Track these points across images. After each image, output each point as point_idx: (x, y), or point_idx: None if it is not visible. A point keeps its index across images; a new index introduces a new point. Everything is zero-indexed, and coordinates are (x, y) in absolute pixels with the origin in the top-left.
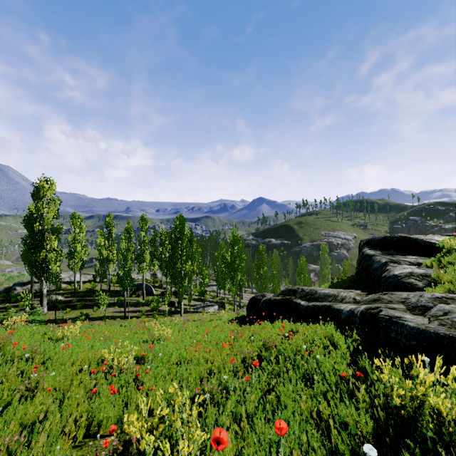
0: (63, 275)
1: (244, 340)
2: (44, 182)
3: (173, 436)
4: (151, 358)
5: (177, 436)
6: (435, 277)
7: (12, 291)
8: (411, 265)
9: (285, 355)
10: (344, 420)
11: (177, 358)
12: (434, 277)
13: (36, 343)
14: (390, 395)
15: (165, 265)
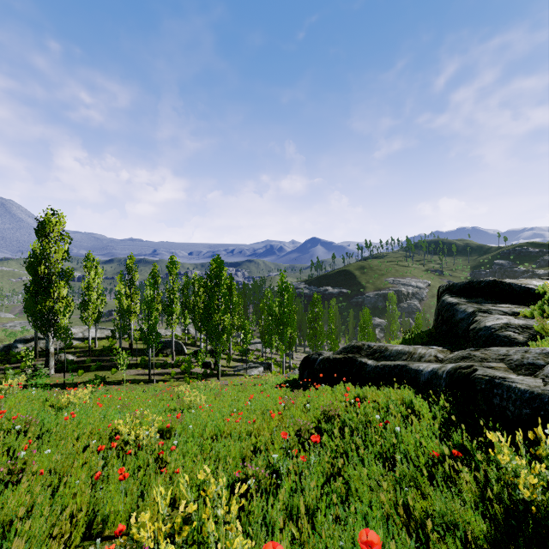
0: (74, 330)
1: (298, 409)
2: (51, 215)
3: (204, 541)
4: (179, 431)
5: (209, 543)
6: (539, 329)
7: (13, 349)
8: (505, 315)
9: (351, 427)
10: (445, 518)
11: (212, 430)
12: (538, 329)
13: (33, 411)
14: (513, 484)
15: (199, 318)
